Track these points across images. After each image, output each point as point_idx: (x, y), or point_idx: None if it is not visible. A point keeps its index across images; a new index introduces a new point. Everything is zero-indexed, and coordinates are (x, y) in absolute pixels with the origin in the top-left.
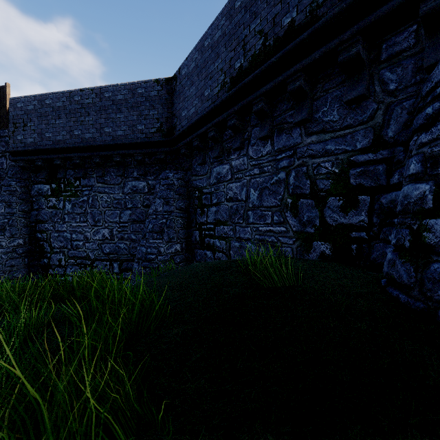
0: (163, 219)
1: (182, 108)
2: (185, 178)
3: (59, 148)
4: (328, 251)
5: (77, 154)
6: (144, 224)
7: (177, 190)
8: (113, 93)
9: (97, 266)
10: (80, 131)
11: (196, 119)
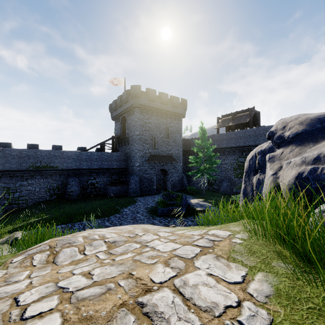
0: None
1: (2, 163)
2: None
3: None
4: (56, 197)
5: None
6: None
7: None
8: None
9: None
10: None
11: (15, 170)
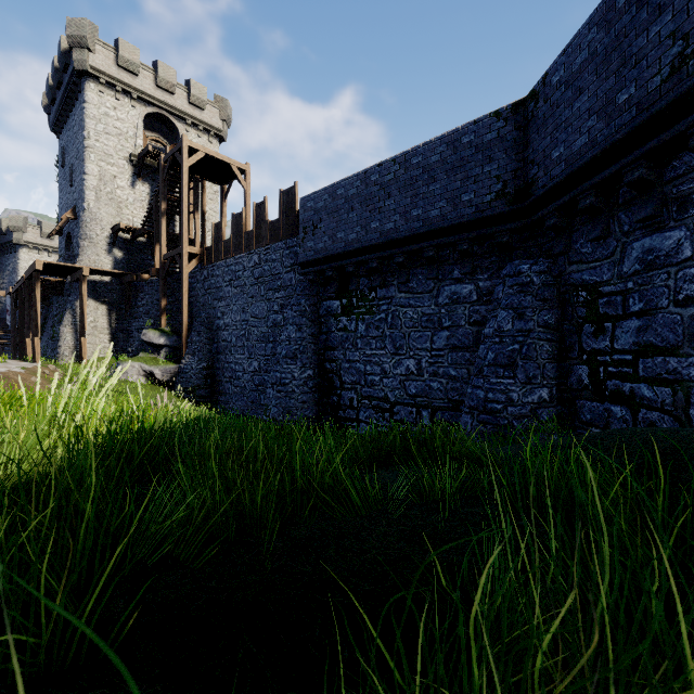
0: (515, 344)
1: (552, 145)
2: (552, 270)
3: (352, 250)
4: None
5: (374, 255)
6: (470, 352)
7: (538, 293)
8: (424, 156)
9: (399, 412)
10: (377, 223)
11: (591, 155)
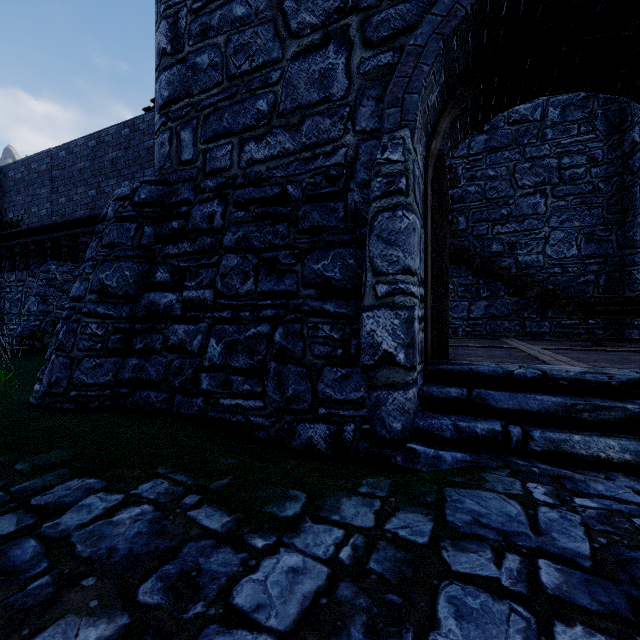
0: None
1: None
2: None
3: None
4: None
5: None
6: None
7: None
8: None
9: None
10: None
11: None
